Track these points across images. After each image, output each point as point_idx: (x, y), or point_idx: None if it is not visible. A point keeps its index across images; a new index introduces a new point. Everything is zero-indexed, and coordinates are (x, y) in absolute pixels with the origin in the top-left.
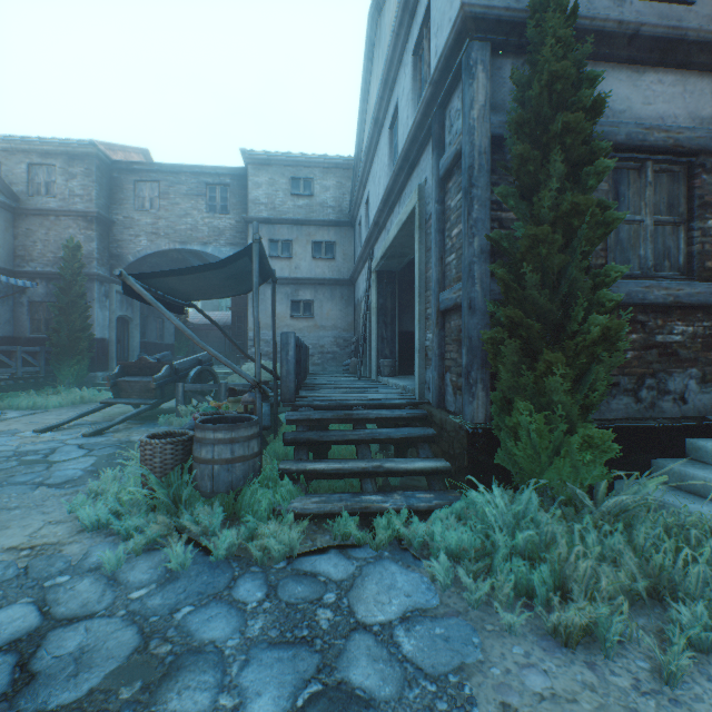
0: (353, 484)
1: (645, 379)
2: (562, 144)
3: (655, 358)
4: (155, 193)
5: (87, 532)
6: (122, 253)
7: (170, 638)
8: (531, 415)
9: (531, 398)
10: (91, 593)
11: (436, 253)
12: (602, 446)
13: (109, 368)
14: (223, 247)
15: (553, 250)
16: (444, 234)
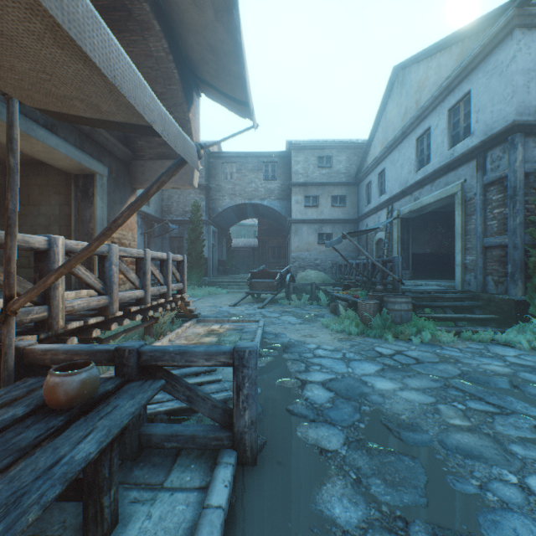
0: (447, 325)
1: None
2: None
3: None
4: (233, 169)
5: (352, 336)
6: (215, 206)
7: (444, 354)
8: None
9: None
10: (395, 347)
11: (481, 219)
12: None
13: (208, 275)
14: (273, 201)
15: None
16: (485, 210)
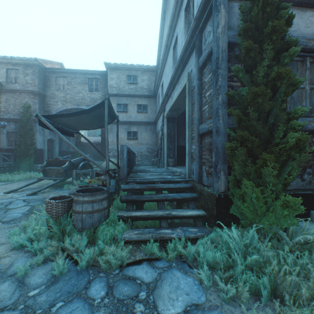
0: (155, 222)
1: (306, 169)
2: (270, 40)
3: (311, 158)
4: (65, 82)
5: (15, 250)
6: (50, 109)
7: None
8: (253, 189)
9: (253, 180)
10: (7, 292)
11: (197, 105)
12: (294, 207)
13: (44, 162)
14: None
15: (266, 99)
16: (201, 95)
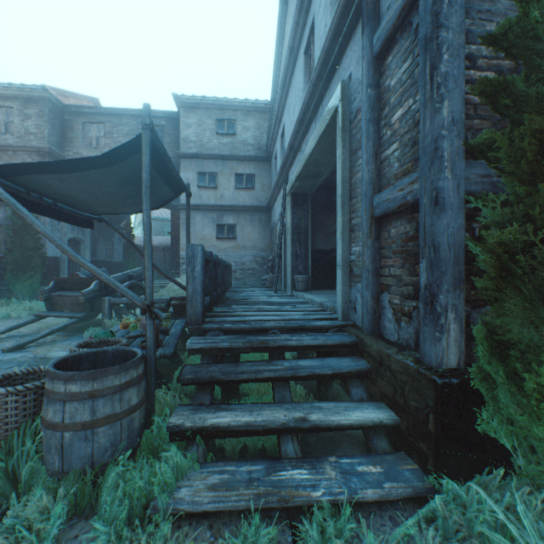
0: (268, 437)
1: None
2: None
3: None
4: (100, 132)
5: None
6: None
7: None
8: None
9: None
10: None
11: (369, 147)
12: None
13: None
14: None
15: None
16: (379, 124)
